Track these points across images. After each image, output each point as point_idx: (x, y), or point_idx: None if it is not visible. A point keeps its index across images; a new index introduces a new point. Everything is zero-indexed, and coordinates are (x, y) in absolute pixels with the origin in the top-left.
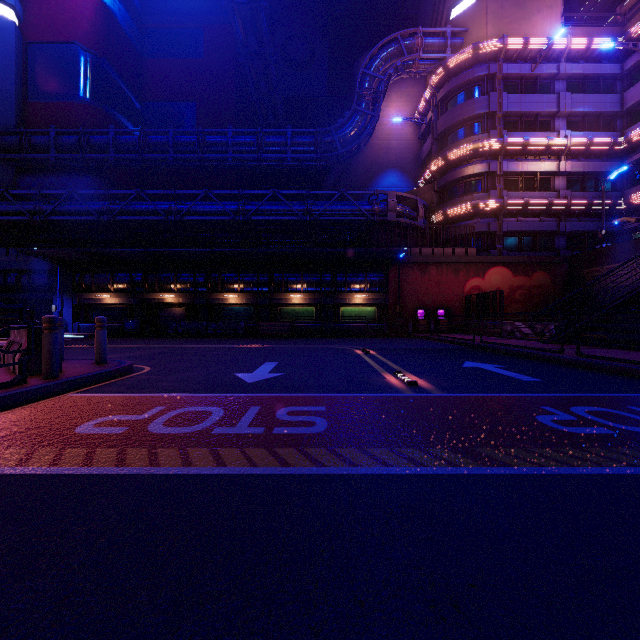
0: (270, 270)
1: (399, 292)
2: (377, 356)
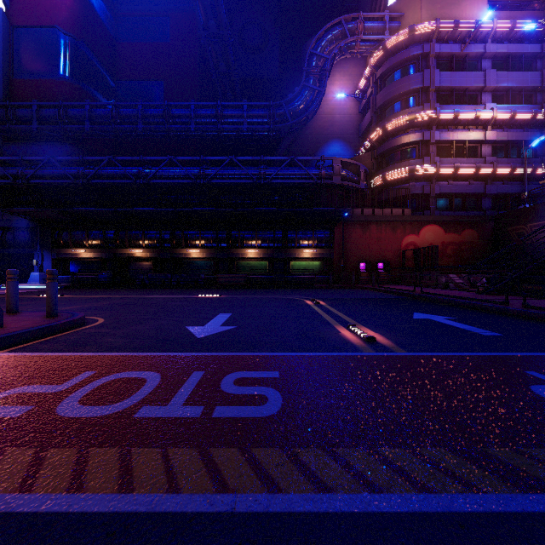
0: (228, 228)
1: (343, 247)
2: (327, 307)
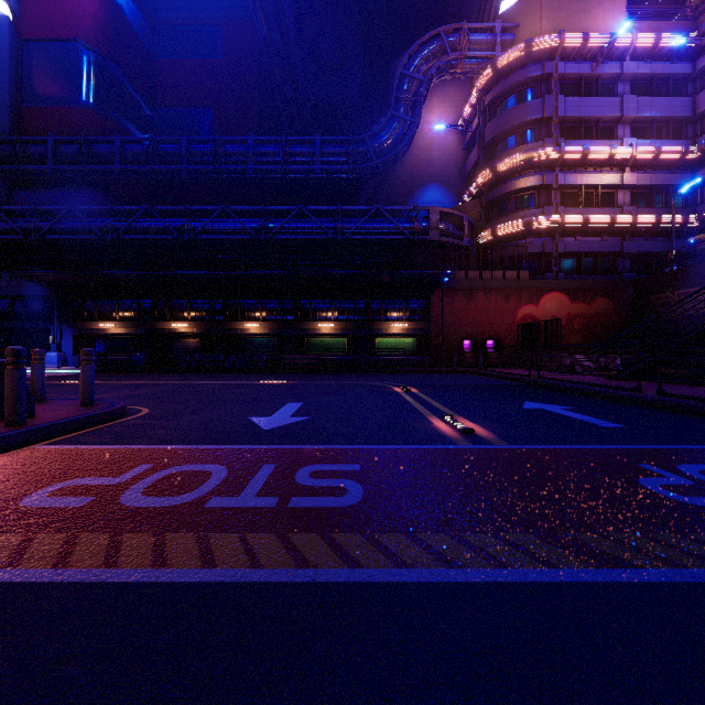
0: (296, 296)
1: (442, 321)
2: (420, 395)
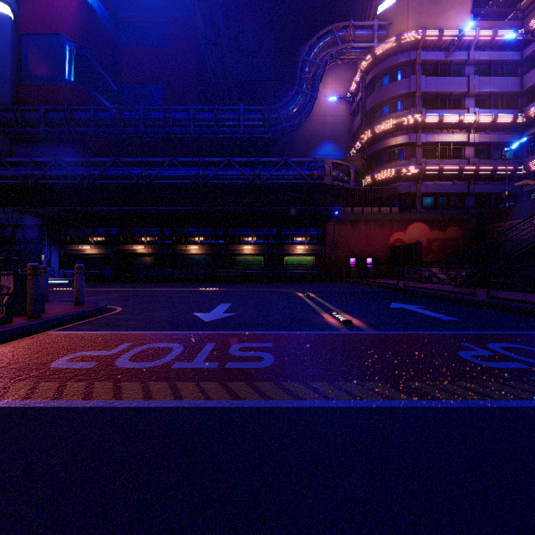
0: (225, 225)
1: (334, 244)
2: (316, 298)
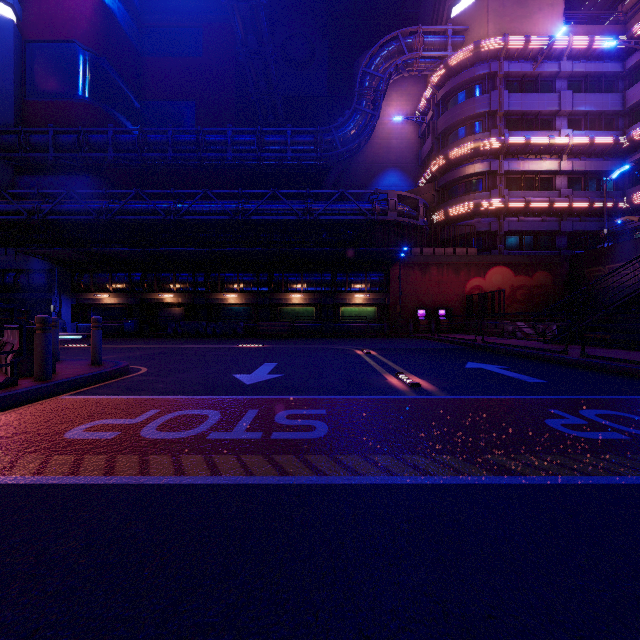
0: (270, 270)
1: (400, 292)
2: (378, 357)
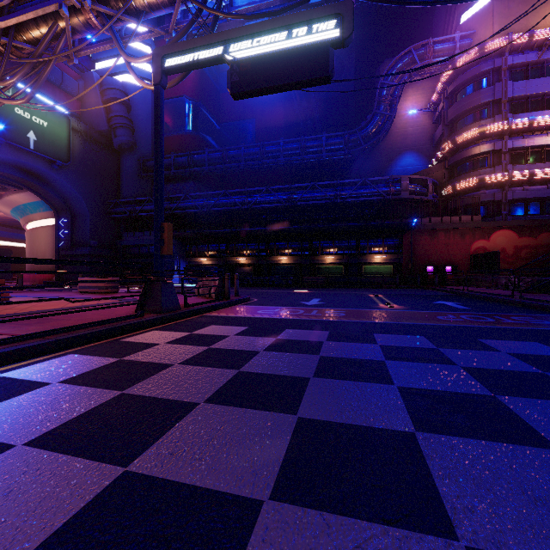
0: (310, 239)
1: (411, 253)
2: (382, 297)
